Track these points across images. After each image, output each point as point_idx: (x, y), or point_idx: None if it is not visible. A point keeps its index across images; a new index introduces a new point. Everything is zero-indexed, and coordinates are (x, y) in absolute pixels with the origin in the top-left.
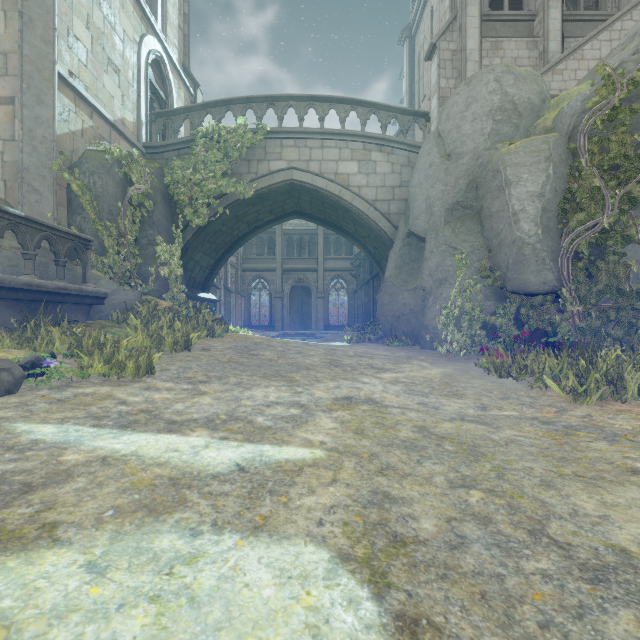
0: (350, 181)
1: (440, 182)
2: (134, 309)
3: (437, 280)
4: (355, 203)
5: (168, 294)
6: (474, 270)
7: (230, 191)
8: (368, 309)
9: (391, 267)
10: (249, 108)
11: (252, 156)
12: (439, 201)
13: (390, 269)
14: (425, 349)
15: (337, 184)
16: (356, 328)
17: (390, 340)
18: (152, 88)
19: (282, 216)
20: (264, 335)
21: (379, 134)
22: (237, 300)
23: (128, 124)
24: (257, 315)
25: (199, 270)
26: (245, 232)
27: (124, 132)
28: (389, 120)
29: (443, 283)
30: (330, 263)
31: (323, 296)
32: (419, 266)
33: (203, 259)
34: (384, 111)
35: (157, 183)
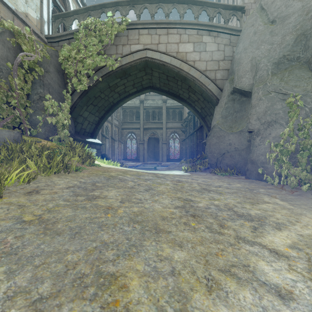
0: (187, 57)
1: (266, 43)
2: (4, 146)
3: (265, 122)
4: (191, 72)
5: (54, 137)
6: (308, 110)
7: (102, 64)
8: (192, 149)
9: (218, 117)
10: (117, 10)
11: (119, 42)
12: (265, 58)
13: (217, 119)
14: (250, 179)
15: (178, 59)
16: (189, 161)
17: (217, 170)
18: (55, 3)
19: (141, 90)
20: (132, 164)
21: (208, 22)
22: (119, 145)
23: (31, 19)
24: (130, 153)
25: (87, 124)
26: (118, 100)
27: (26, 21)
28: (215, 14)
29: (272, 124)
30: (170, 124)
31: (166, 142)
32: (242, 115)
33: (90, 116)
34: (211, 8)
35: (49, 57)
